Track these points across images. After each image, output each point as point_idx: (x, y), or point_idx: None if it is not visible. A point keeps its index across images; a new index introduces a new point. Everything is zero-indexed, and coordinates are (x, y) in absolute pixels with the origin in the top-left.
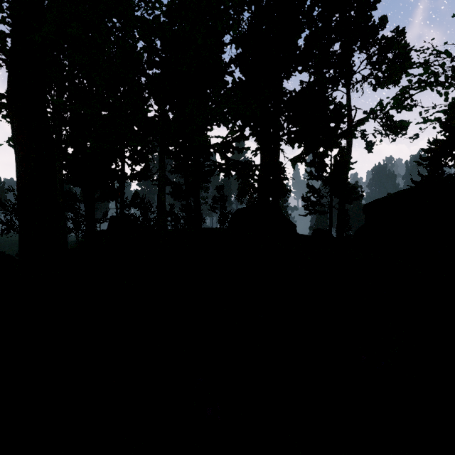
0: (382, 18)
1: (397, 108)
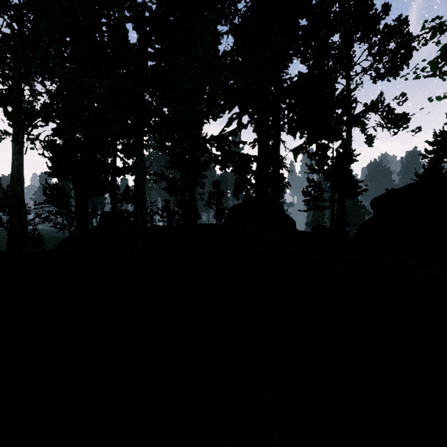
0: (386, 4)
1: (433, 75)
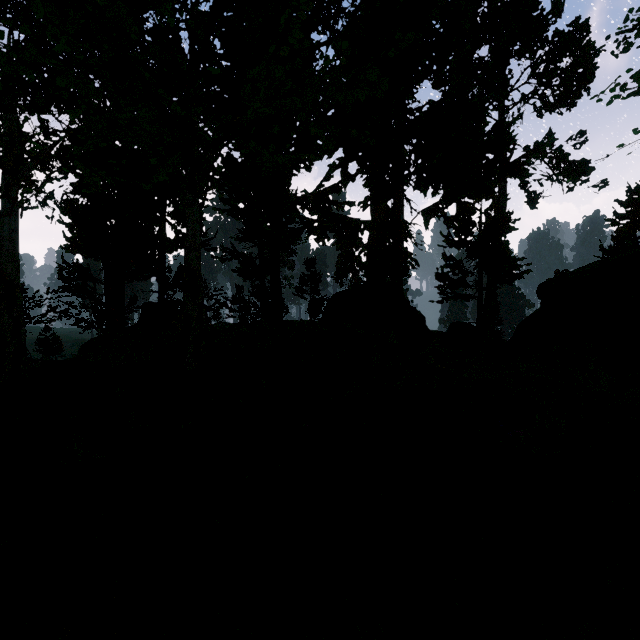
0: (557, 1)
1: None
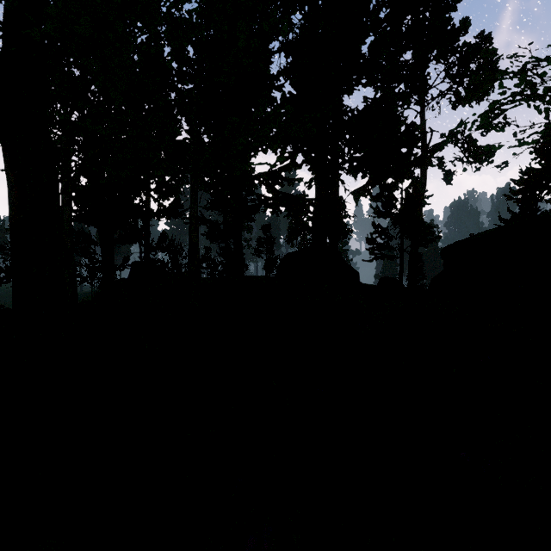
0: (464, 20)
1: (485, 128)
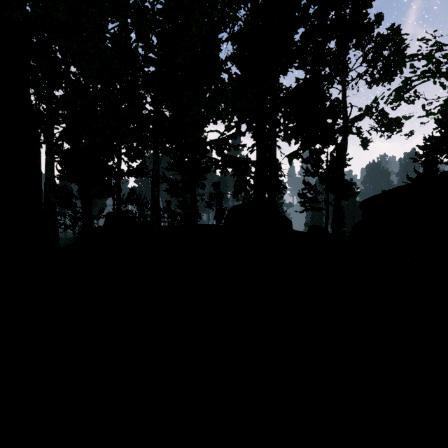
0: (378, 15)
1: (398, 101)
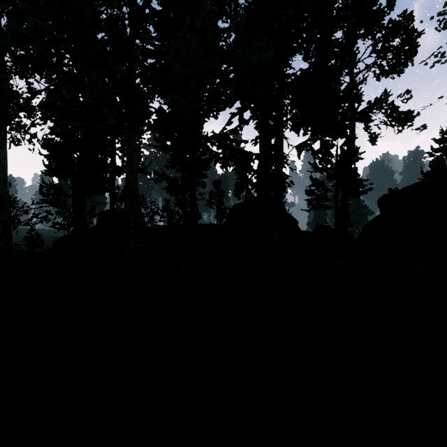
0: None
1: None
